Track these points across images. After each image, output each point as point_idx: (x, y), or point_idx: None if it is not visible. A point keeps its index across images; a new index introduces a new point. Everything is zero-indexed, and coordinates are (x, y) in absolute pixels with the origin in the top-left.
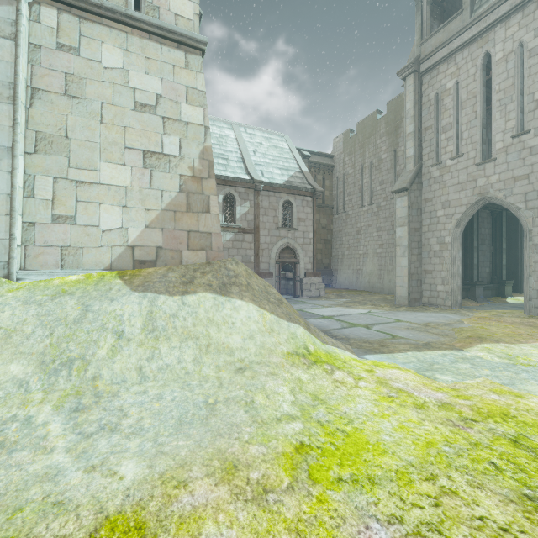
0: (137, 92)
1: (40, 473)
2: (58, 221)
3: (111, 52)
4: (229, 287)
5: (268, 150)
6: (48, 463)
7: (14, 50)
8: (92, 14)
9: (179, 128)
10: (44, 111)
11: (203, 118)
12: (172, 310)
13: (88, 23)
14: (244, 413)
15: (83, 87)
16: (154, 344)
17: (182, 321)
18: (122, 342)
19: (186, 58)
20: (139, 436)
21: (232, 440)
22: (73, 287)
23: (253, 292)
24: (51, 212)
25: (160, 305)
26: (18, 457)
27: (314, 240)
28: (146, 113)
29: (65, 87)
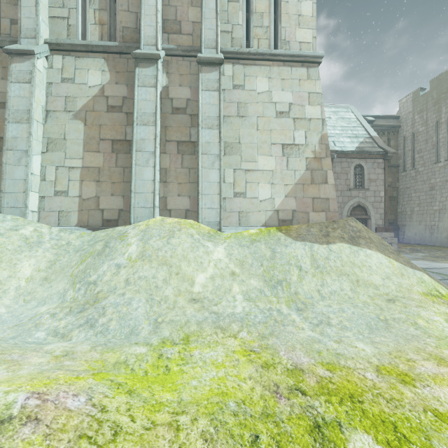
0: (277, 105)
1: (309, 338)
2: (236, 196)
3: (261, 82)
4: (357, 240)
5: (336, 122)
6: (307, 335)
7: (219, 96)
8: (250, 60)
9: (304, 124)
10: (228, 129)
11: (321, 113)
12: (325, 254)
13: (248, 66)
14: (414, 329)
15: (247, 109)
16: (321, 276)
17: (333, 262)
18: (302, 273)
19: (307, 72)
20: (348, 331)
21: (423, 344)
22: (257, 237)
23: (375, 244)
24: (233, 190)
25: (316, 251)
26: (289, 329)
27: (385, 198)
28: (283, 117)
29: (238, 111)
